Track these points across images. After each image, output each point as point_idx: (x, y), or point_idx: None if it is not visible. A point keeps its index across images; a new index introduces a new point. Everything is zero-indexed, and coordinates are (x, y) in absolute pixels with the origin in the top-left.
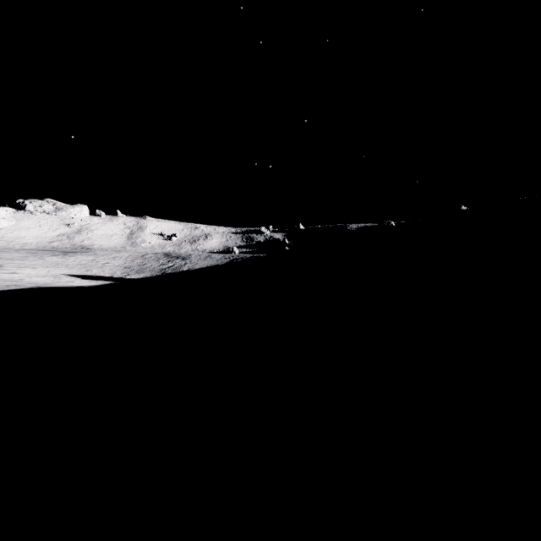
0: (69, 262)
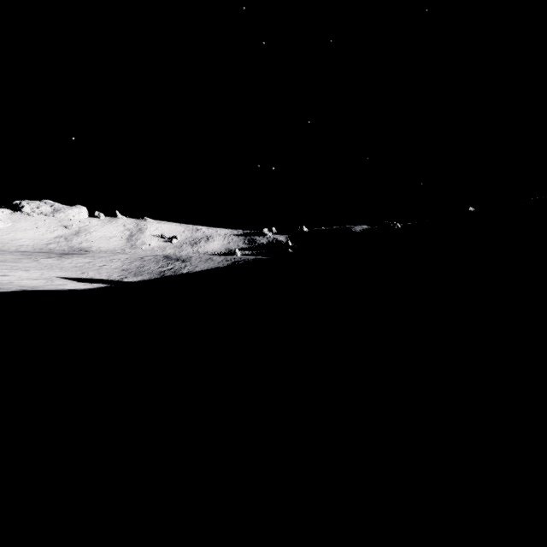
0: (65, 264)
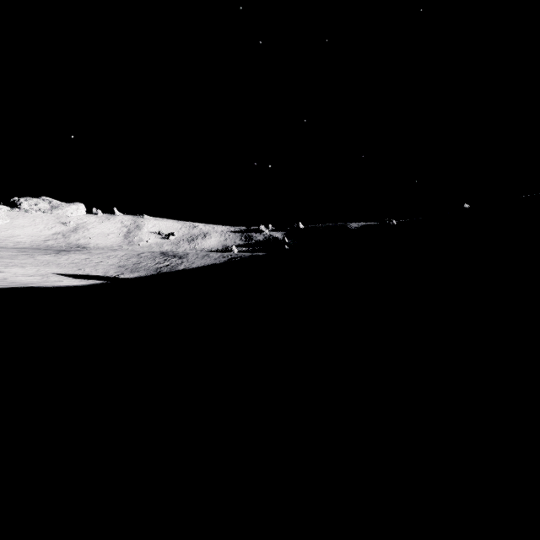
0: (61, 261)
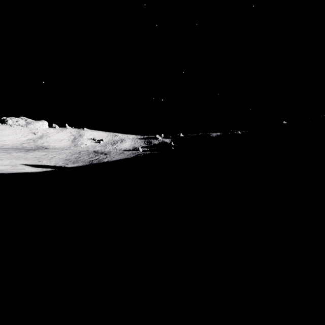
0: (28, 156)
